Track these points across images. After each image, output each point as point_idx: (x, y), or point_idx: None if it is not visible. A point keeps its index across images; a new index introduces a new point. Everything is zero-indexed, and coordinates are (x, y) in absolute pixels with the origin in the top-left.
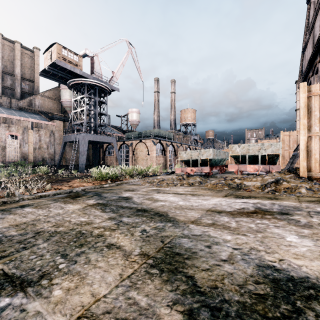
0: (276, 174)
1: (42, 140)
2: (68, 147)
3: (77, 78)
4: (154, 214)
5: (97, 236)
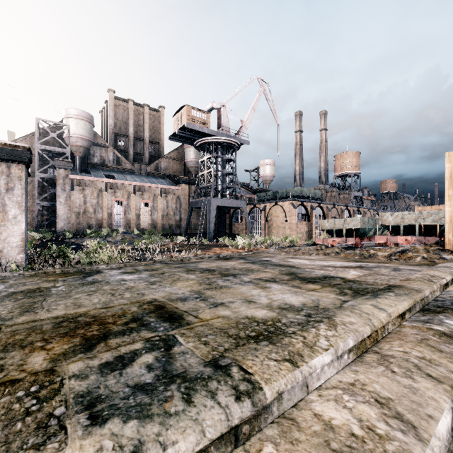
0: (416, 246)
1: (169, 206)
2: (193, 213)
3: (204, 136)
4: (286, 266)
5: (257, 270)
